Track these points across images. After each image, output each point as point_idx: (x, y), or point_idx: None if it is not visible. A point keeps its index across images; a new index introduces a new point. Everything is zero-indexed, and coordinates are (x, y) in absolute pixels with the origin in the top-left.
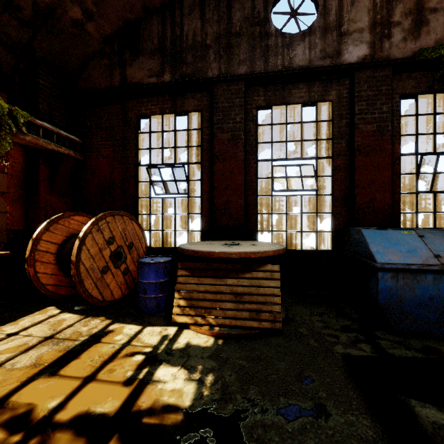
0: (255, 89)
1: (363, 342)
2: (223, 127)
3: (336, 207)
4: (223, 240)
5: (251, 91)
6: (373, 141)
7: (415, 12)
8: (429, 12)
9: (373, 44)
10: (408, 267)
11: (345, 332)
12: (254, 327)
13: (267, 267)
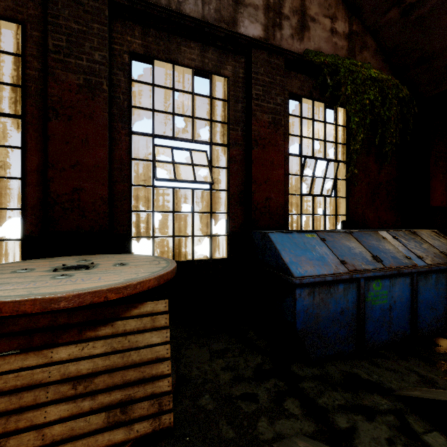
0: (128, 25)
1: (287, 395)
2: (69, 63)
3: (232, 206)
4: (69, 255)
5: (121, 24)
6: (269, 134)
7: (300, 13)
8: (310, 20)
9: (267, 29)
10: (325, 279)
11: (261, 382)
12: (118, 444)
13: (145, 307)
